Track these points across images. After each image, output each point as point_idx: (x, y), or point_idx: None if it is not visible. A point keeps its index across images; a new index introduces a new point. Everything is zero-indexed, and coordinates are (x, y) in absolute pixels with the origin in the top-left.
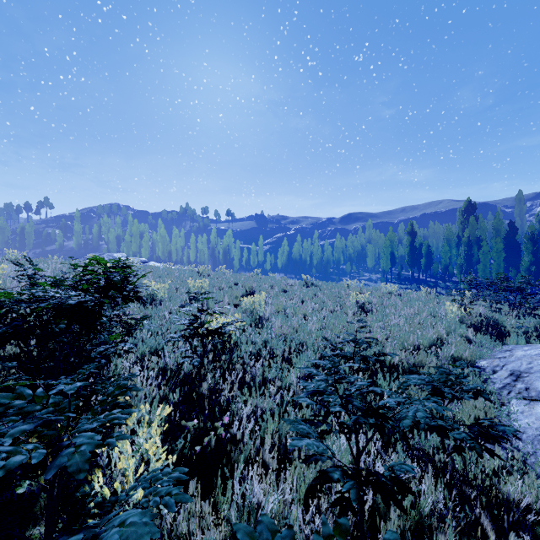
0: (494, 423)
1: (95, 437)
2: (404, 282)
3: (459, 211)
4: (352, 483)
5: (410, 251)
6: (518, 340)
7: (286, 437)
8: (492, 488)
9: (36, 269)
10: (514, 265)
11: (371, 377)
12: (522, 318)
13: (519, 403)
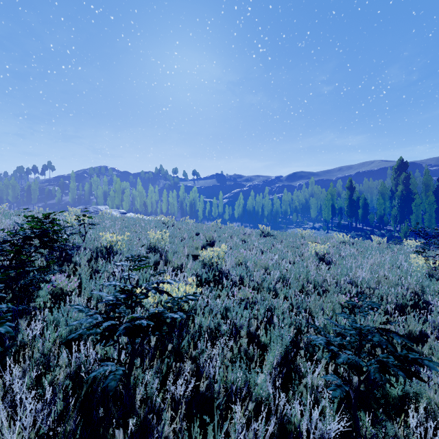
0: None
1: None
2: (343, 230)
3: (392, 168)
4: None
5: (349, 203)
6: None
7: None
8: None
9: None
10: None
11: None
12: None
13: None
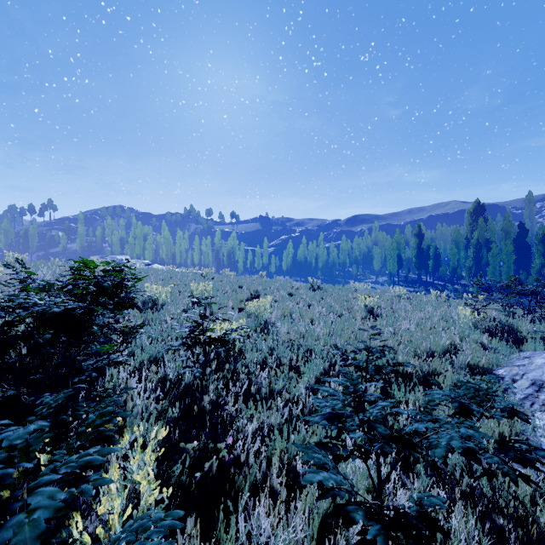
0: (531, 447)
1: (57, 495)
2: (411, 284)
3: (467, 212)
4: (378, 528)
5: (417, 253)
6: (536, 346)
7: (295, 456)
8: (528, 519)
9: (28, 272)
10: (524, 267)
11: (384, 387)
12: (538, 323)
13: (544, 417)
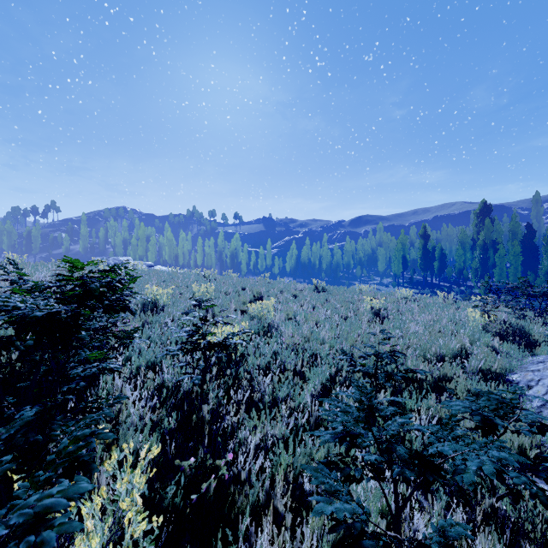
0: None
1: None
2: (416, 286)
3: (474, 213)
4: None
5: (423, 254)
6: None
7: (301, 471)
8: None
9: (19, 273)
10: (532, 269)
11: (394, 394)
12: None
13: None
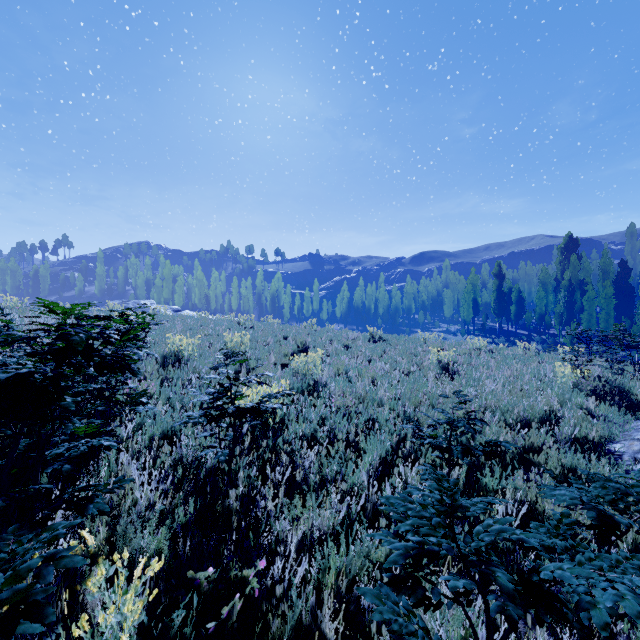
0: None
1: None
2: (490, 334)
3: (557, 248)
4: None
5: (497, 297)
6: None
7: (355, 576)
8: None
9: (1, 320)
10: (626, 314)
11: (470, 470)
12: None
13: None
